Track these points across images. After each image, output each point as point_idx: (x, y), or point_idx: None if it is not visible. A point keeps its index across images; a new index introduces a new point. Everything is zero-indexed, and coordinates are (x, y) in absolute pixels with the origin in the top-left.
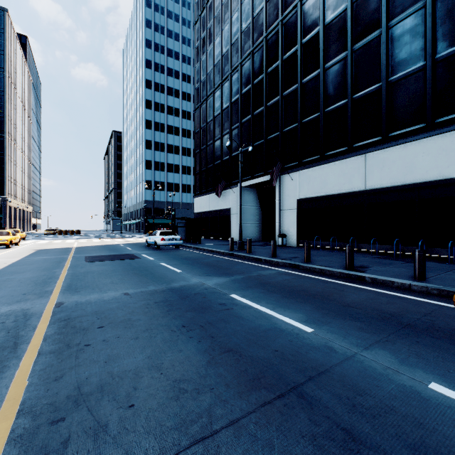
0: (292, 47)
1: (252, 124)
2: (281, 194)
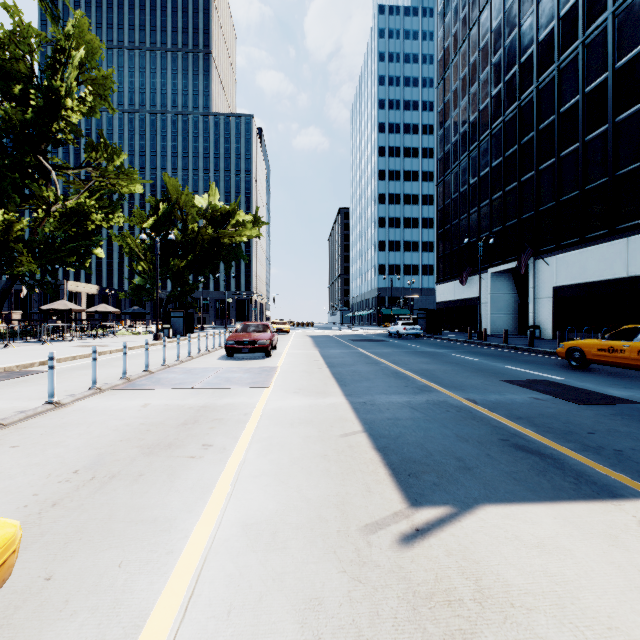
0: (548, 117)
1: (504, 202)
2: (536, 281)
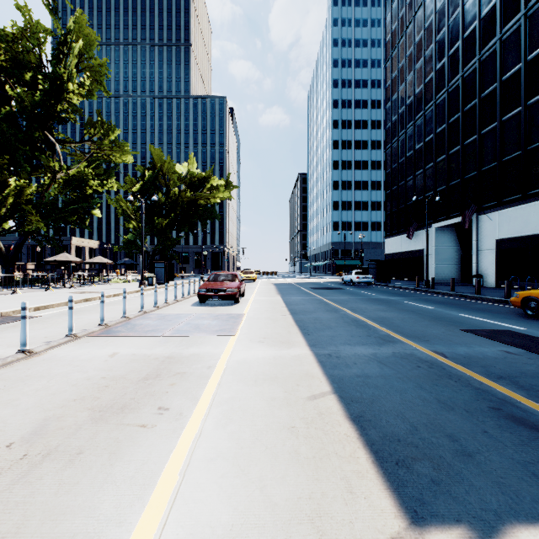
0: (491, 85)
1: (447, 164)
2: (479, 234)
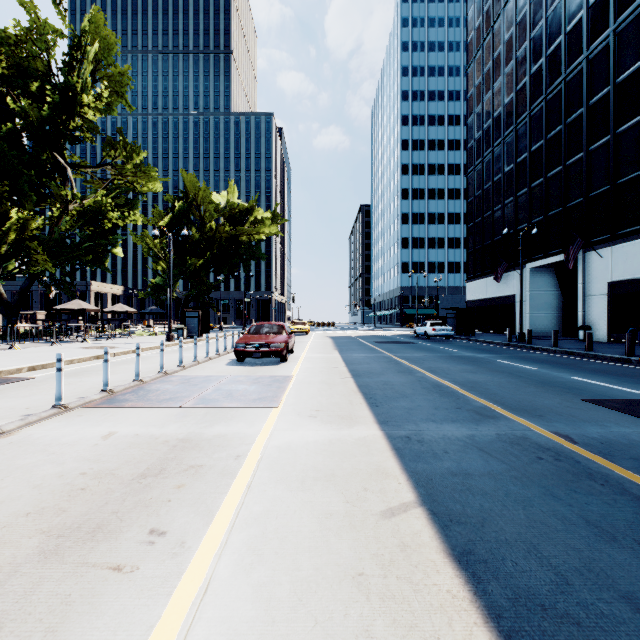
0: (602, 90)
1: (545, 189)
2: (586, 276)
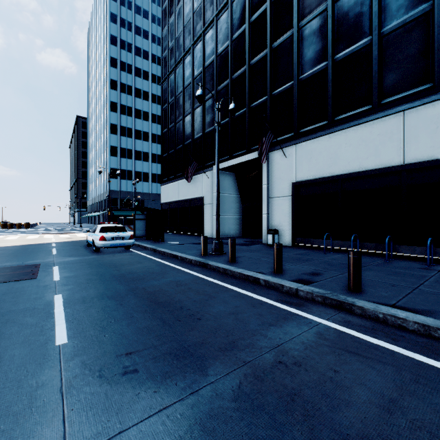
0: None
1: (231, 90)
2: (270, 176)
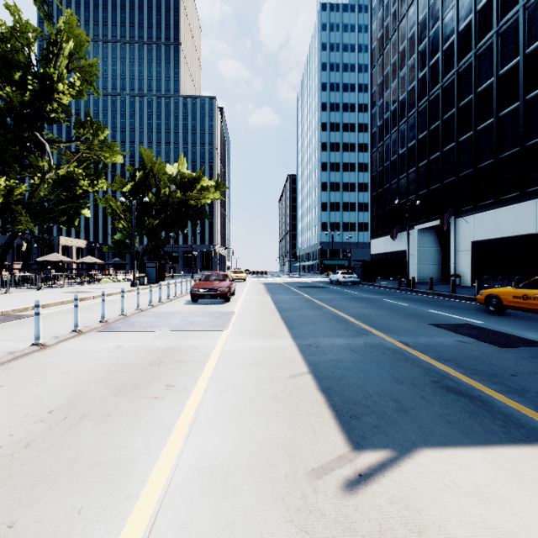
0: (467, 96)
1: (428, 169)
2: (457, 236)
